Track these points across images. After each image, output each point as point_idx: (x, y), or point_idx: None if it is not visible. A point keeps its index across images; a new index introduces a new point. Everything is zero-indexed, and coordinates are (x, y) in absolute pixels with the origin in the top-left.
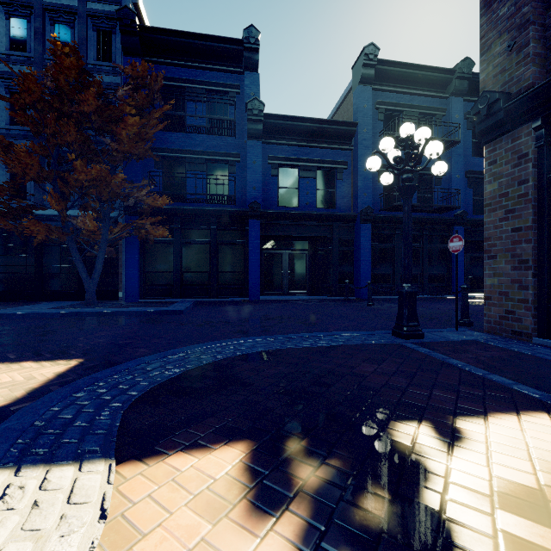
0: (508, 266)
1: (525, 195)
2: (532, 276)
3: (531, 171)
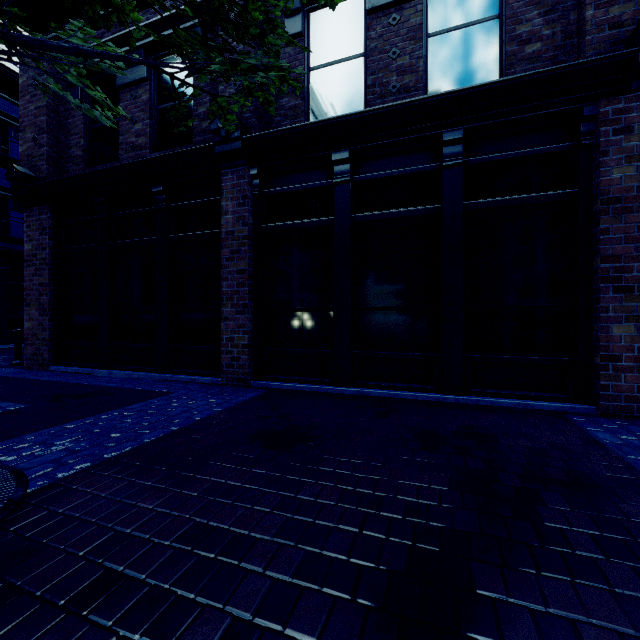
0: (37, 313)
1: (46, 259)
2: (49, 321)
3: (48, 242)
